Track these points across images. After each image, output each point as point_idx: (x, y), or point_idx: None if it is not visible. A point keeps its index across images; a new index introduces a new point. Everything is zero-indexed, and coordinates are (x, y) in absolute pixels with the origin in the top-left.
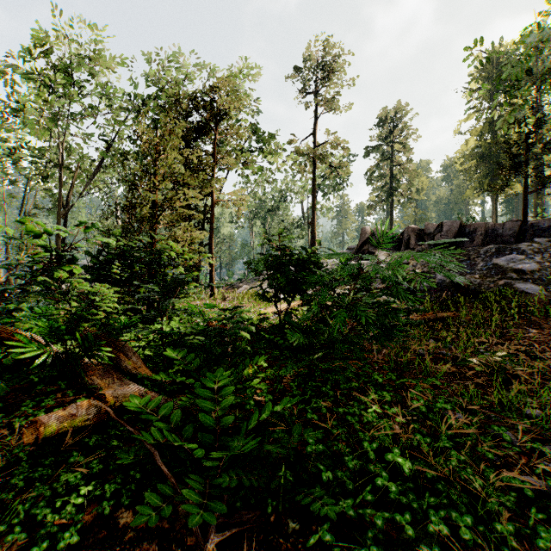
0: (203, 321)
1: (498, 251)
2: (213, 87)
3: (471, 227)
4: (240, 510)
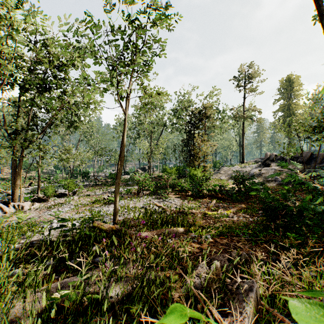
0: (220, 188)
1: (320, 168)
2: (204, 106)
3: (315, 155)
4: (240, 203)
